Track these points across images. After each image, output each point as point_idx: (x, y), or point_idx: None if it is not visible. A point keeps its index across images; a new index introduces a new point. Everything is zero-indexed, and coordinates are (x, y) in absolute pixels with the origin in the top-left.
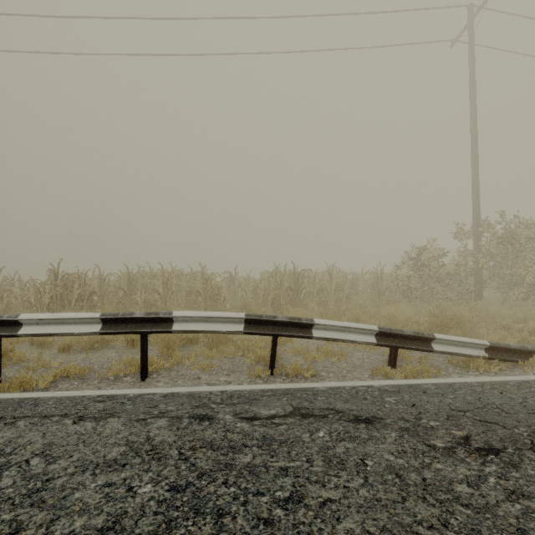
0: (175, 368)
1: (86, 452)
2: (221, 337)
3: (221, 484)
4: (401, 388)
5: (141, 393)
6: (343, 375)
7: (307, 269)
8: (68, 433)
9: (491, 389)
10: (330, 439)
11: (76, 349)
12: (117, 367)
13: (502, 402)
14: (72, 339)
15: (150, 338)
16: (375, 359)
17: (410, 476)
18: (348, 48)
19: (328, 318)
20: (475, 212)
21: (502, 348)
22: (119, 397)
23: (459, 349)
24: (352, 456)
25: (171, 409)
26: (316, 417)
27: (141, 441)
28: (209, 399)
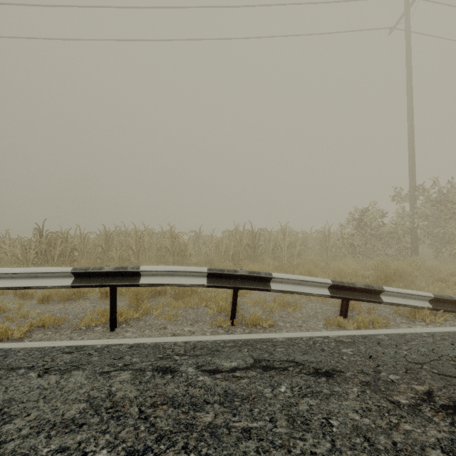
0: (144, 318)
1: (45, 410)
2: (186, 289)
3: (180, 449)
4: (356, 339)
5: (109, 344)
6: (299, 325)
7: (263, 228)
8: (31, 387)
9: (442, 340)
10: (292, 394)
11: (55, 300)
12: (89, 317)
13: (455, 354)
14: (50, 291)
15: (123, 289)
16: (327, 310)
17: (379, 440)
18: (299, 35)
19: (283, 271)
20: (411, 178)
21: (445, 299)
22: (86, 348)
23: (405, 300)
24: (316, 414)
25: (136, 361)
26: (277, 370)
27: (102, 397)
28: (173, 351)
